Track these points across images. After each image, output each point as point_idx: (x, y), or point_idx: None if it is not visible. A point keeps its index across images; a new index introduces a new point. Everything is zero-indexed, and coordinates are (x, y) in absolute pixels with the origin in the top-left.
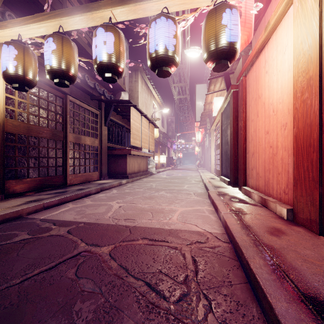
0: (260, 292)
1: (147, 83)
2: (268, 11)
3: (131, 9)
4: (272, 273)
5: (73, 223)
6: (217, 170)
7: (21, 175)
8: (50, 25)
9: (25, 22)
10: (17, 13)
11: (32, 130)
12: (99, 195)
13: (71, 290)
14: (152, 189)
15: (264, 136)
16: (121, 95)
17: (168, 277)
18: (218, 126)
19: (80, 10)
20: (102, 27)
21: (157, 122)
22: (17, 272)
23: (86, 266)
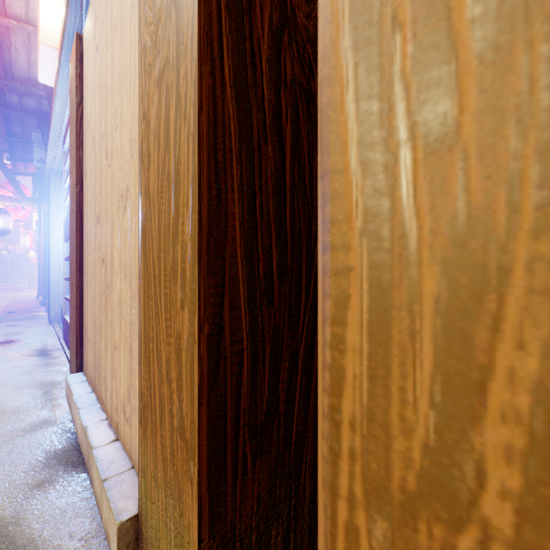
0: None
1: None
2: None
3: None
4: (6, 311)
5: None
6: None
7: None
8: None
9: None
10: None
11: None
12: None
13: None
14: None
15: None
16: None
17: None
18: None
19: None
20: None
21: None
22: None
23: None
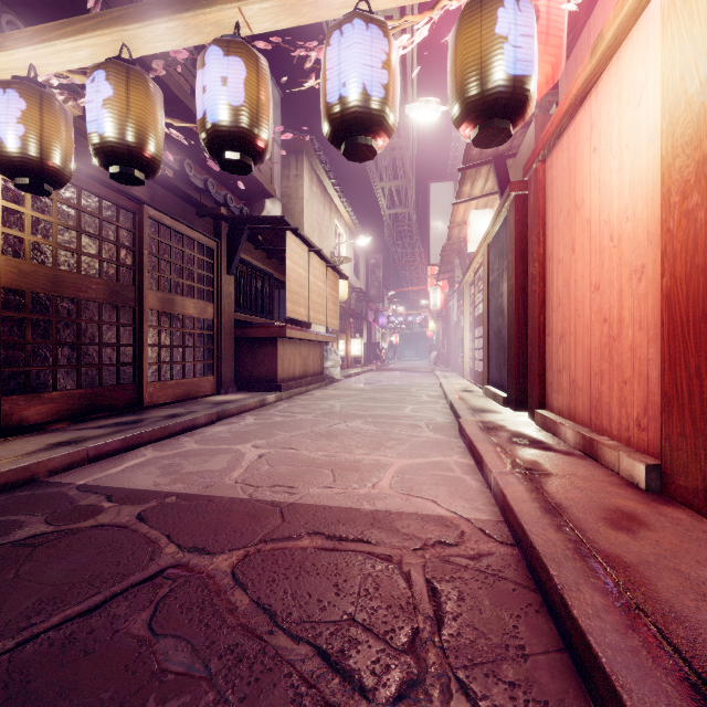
0: (603, 683)
1: (322, 180)
2: (597, 13)
3: (285, 5)
4: (628, 632)
5: (153, 494)
6: (477, 373)
7: (38, 384)
8: (100, 43)
9: (44, 36)
10: (32, 22)
11: (63, 283)
12: (216, 428)
13: (135, 670)
14: (334, 414)
15: (588, 297)
16: (266, 206)
17: (372, 635)
18: (480, 274)
19: (168, 7)
20: (217, 45)
21: (344, 267)
22: (11, 620)
23: (175, 605)
